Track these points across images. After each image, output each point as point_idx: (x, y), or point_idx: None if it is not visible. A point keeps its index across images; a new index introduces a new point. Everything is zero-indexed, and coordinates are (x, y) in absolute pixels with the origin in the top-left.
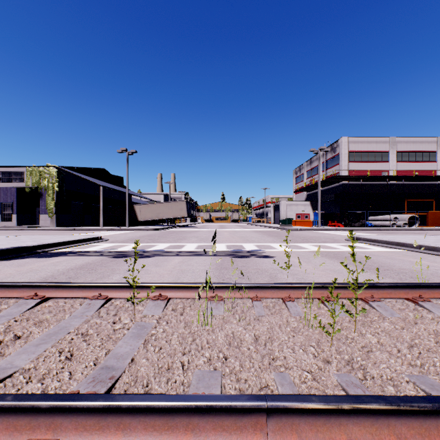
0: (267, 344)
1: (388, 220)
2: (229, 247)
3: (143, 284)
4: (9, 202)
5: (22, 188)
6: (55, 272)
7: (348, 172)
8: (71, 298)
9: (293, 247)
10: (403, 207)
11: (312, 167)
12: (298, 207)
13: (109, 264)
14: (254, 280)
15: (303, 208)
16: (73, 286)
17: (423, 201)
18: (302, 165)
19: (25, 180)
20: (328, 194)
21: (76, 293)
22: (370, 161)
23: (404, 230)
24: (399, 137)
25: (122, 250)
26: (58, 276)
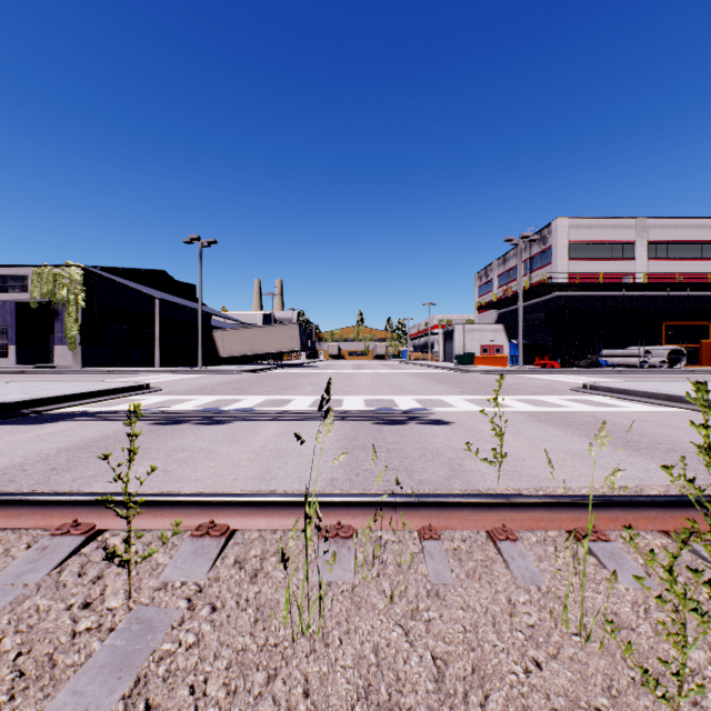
0: (471, 704)
1: (635, 355)
2: (369, 404)
3: (175, 497)
4: (4, 326)
5: (25, 303)
6: (31, 456)
7: (568, 276)
8: (17, 529)
9: (484, 403)
10: (658, 335)
11: (507, 268)
12: (483, 334)
13: (144, 438)
14: (418, 474)
15: (492, 336)
16: (18, 502)
17: (692, 325)
18: (490, 265)
19: (29, 289)
20: (534, 312)
21: (25, 517)
22: (604, 258)
23: (663, 373)
24: (652, 219)
25: (177, 409)
26: (32, 466)
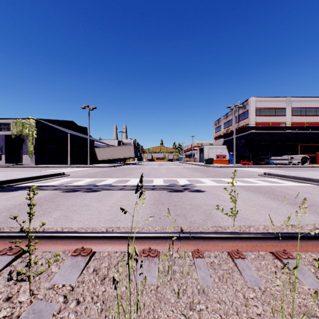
0: None
1: (286, 159)
2: (165, 182)
3: (64, 234)
4: None
5: (9, 135)
6: (1, 208)
7: (255, 123)
8: None
9: (219, 181)
10: (296, 150)
11: (228, 120)
12: (217, 149)
13: (58, 199)
14: (190, 218)
15: (221, 151)
16: None
17: (312, 145)
18: (220, 118)
19: (11, 129)
20: (240, 140)
21: None
22: (272, 115)
23: (299, 167)
24: (294, 97)
25: (76, 184)
26: (0, 213)
